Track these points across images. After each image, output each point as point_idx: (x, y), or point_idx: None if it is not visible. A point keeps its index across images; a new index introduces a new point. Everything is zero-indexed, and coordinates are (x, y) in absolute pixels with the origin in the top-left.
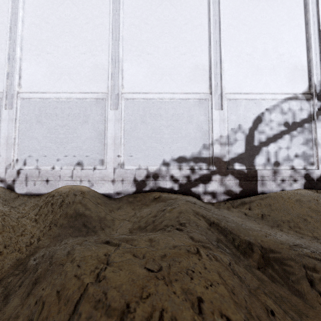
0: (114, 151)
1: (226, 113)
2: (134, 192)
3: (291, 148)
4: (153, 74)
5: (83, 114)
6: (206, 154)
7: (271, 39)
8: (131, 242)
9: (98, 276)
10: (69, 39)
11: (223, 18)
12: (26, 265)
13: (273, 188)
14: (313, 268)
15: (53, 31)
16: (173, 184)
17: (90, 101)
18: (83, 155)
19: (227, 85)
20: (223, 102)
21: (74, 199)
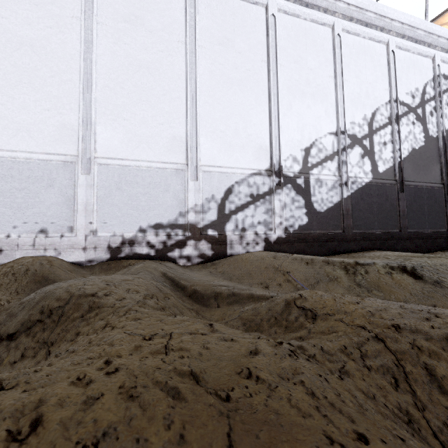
0: (86, 218)
1: (202, 184)
2: (109, 259)
3: (255, 216)
4: (129, 141)
5: (47, 177)
6: (182, 221)
7: (241, 120)
8: (100, 278)
9: (80, 287)
10: (28, 91)
11: (200, 94)
12: (21, 301)
13: (240, 250)
14: (220, 292)
15: (7, 79)
16: (149, 250)
17: (56, 163)
18: (47, 221)
19: (203, 157)
20: (199, 173)
21: (41, 266)
